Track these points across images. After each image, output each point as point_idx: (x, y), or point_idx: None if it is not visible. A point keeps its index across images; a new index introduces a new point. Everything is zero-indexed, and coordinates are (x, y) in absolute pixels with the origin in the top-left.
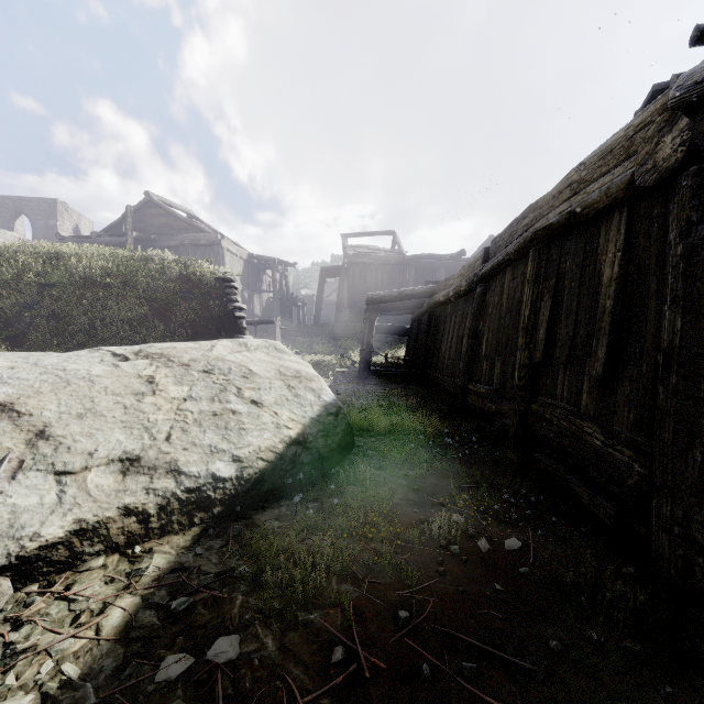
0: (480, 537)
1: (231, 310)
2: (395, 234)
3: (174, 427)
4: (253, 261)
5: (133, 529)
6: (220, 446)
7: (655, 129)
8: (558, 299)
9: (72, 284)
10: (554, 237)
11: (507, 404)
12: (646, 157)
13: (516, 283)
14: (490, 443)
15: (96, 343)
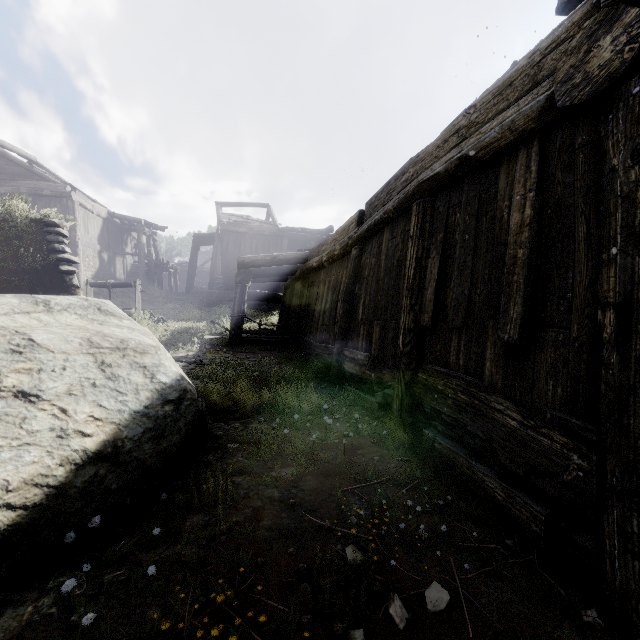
0: (390, 593)
1: (55, 263)
2: (269, 207)
3: None
4: (115, 220)
5: None
6: None
7: (583, 35)
8: (447, 255)
9: None
10: (441, 188)
11: (389, 372)
12: (571, 71)
13: (396, 242)
14: (371, 417)
15: None
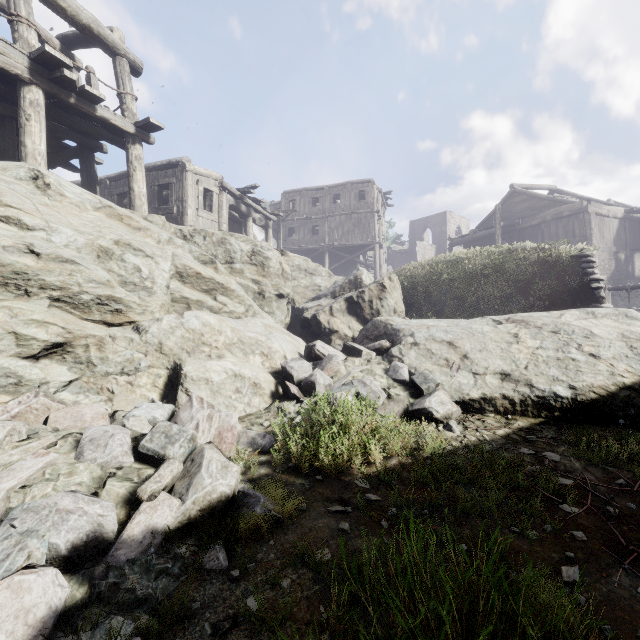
0: None
1: (587, 282)
2: None
3: (529, 362)
4: (632, 216)
5: (507, 406)
6: (560, 377)
7: None
8: None
9: (465, 277)
10: None
11: None
12: None
13: None
14: None
15: (479, 314)
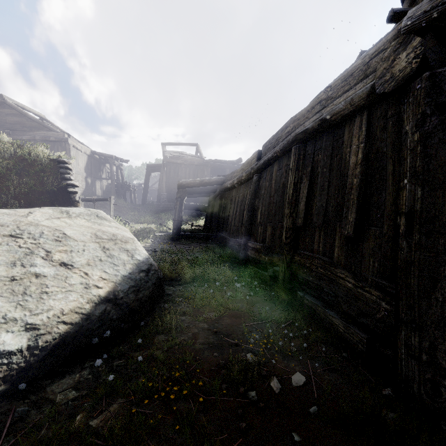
0: (271, 376)
1: (65, 186)
2: (198, 146)
3: None
4: (95, 156)
5: None
6: (11, 314)
7: (391, 50)
8: (313, 181)
9: None
10: (309, 138)
11: (276, 256)
12: (384, 71)
13: (281, 172)
14: (265, 285)
15: None
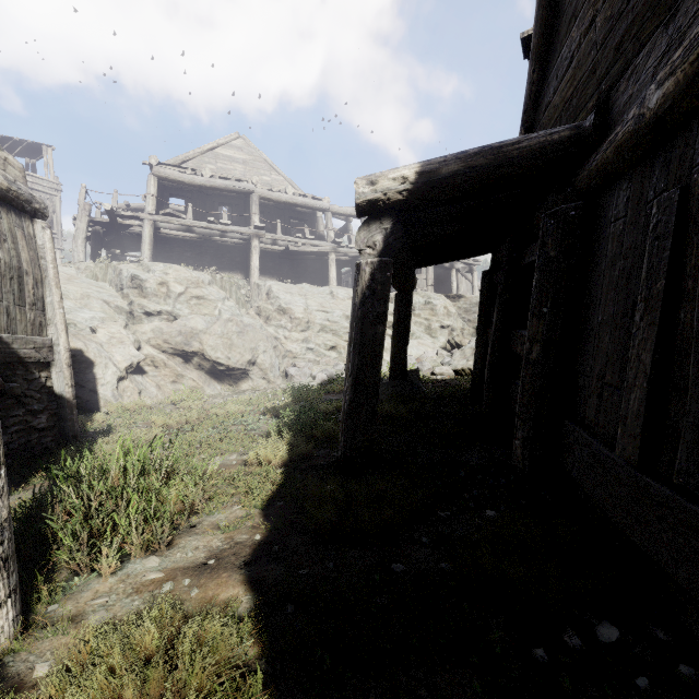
0: None
1: None
2: None
3: None
4: None
5: (469, 373)
6: None
7: None
8: None
9: None
10: None
11: None
12: None
13: None
14: None
15: None
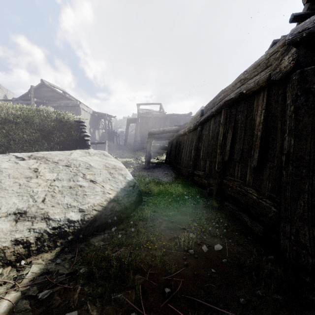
0: (203, 244)
1: (83, 136)
2: (161, 104)
3: (47, 194)
4: (95, 114)
5: (20, 252)
6: (72, 204)
7: (280, 53)
8: (235, 132)
9: None
10: (233, 104)
11: (212, 180)
12: (276, 66)
13: (216, 125)
14: (204, 198)
15: (10, 152)
